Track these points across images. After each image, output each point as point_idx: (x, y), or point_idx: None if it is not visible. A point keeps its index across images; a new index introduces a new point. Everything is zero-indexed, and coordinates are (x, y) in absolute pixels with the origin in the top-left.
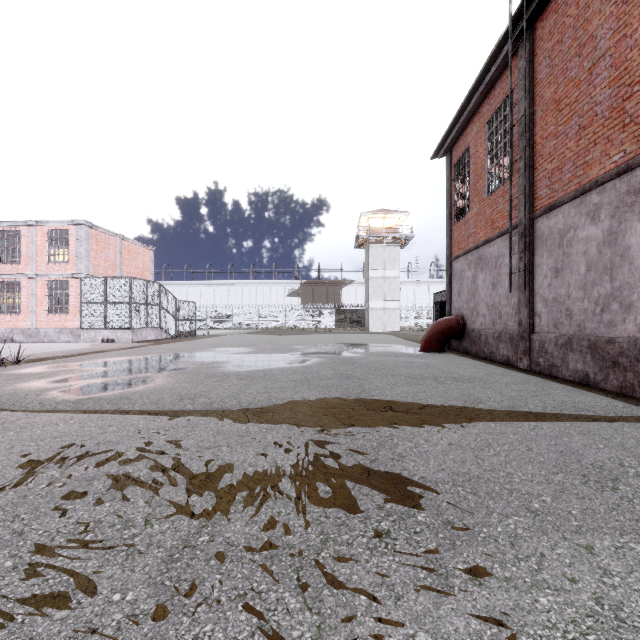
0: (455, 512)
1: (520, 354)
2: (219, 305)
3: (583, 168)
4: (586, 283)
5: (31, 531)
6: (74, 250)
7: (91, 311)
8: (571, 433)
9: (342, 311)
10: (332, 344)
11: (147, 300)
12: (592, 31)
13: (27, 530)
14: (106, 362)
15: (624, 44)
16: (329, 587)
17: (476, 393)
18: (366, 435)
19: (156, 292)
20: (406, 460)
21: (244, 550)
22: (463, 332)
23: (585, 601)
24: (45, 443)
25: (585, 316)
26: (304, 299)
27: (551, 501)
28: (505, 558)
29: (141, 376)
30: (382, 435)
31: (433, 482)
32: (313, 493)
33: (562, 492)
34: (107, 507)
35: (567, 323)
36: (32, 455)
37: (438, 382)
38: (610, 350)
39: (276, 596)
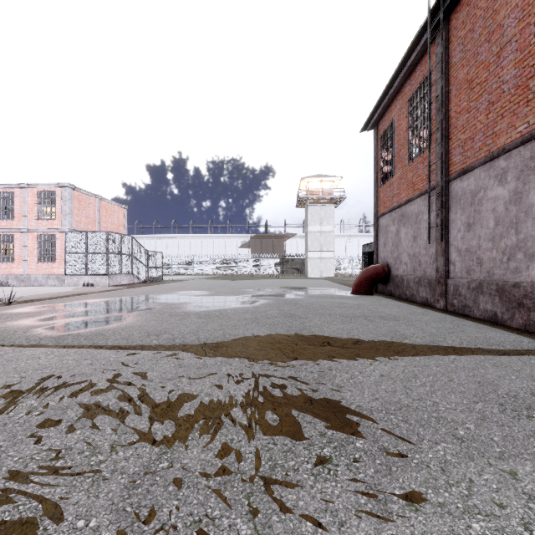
0: (389, 439)
1: (437, 296)
2: (182, 255)
3: (492, 138)
4: (494, 236)
5: (7, 458)
6: (59, 208)
7: (74, 260)
8: (486, 365)
9: (285, 260)
10: (277, 288)
11: (121, 250)
12: (500, 20)
13: (4, 457)
14: (85, 303)
15: (528, 31)
16: (277, 513)
17: (401, 330)
18: (308, 367)
19: (129, 244)
20: (344, 390)
21: (200, 476)
22: (388, 277)
23: (515, 527)
24: (27, 375)
25: (494, 264)
26: (254, 250)
27: (474, 428)
28: (437, 484)
29: (114, 315)
30: (322, 367)
31: (368, 410)
32: (262, 421)
33: (483, 420)
34: (78, 434)
35: (478, 270)
36: (15, 386)
37: (368, 320)
38: (516, 293)
39: (228, 522)
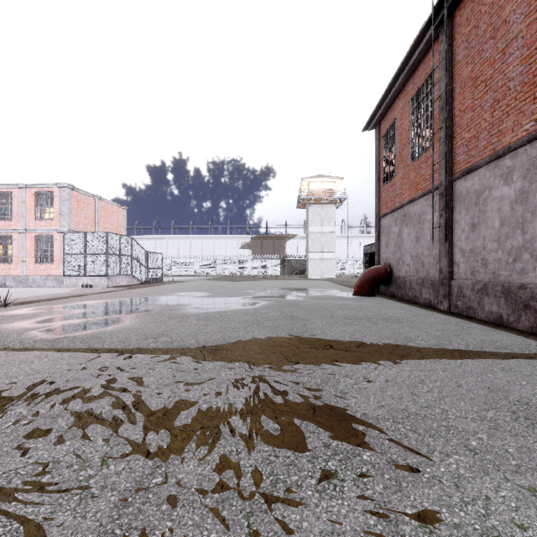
0: (398, 450)
1: (441, 298)
2: (182, 256)
3: (497, 136)
4: (500, 236)
5: None
6: (58, 209)
7: (72, 261)
8: (494, 370)
9: (286, 261)
10: (278, 289)
11: (120, 251)
12: (505, 16)
13: None
14: (83, 305)
15: (535, 26)
16: (280, 536)
17: (405, 332)
18: (310, 372)
19: (128, 245)
20: (348, 397)
21: (196, 493)
22: (390, 279)
23: None
24: (18, 380)
25: (499, 265)
26: (254, 251)
27: (487, 439)
28: (452, 501)
29: (112, 317)
30: (325, 372)
31: (374, 419)
32: (263, 431)
33: (496, 429)
34: (67, 446)
35: (483, 271)
36: (4, 392)
37: (371, 322)
38: (522, 295)
39: None
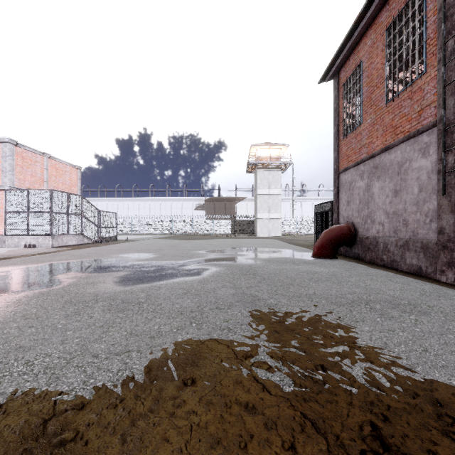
0: None
1: (441, 266)
2: (141, 216)
3: None
4: None
5: None
6: None
7: (14, 219)
8: None
9: (236, 221)
10: (230, 249)
11: (68, 210)
12: None
13: None
14: None
15: None
16: None
17: None
18: None
19: (78, 203)
20: None
21: None
22: (354, 239)
23: None
24: None
25: None
26: (208, 211)
27: None
28: None
29: None
30: None
31: None
32: None
33: None
34: None
35: None
36: None
37: (380, 314)
38: None
39: None
